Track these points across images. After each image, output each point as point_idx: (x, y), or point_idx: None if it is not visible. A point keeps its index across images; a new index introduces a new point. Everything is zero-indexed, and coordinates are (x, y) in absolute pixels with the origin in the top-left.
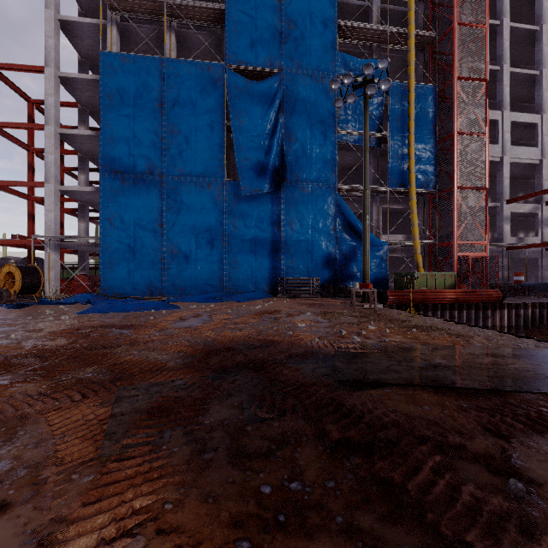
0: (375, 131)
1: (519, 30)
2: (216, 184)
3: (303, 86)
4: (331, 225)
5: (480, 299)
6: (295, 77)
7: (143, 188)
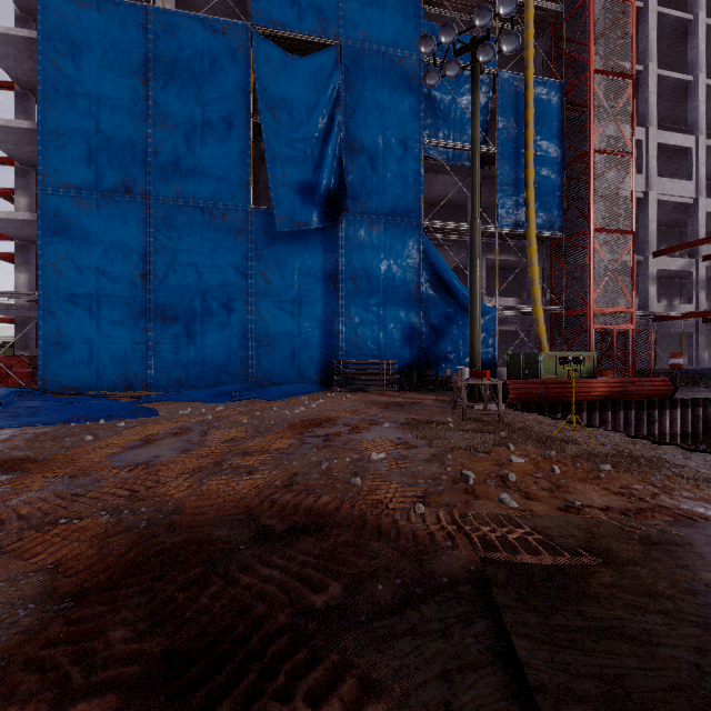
0: None
1: (667, 18)
2: (235, 213)
3: (372, 69)
4: (414, 281)
5: (643, 393)
6: (360, 54)
7: (114, 215)
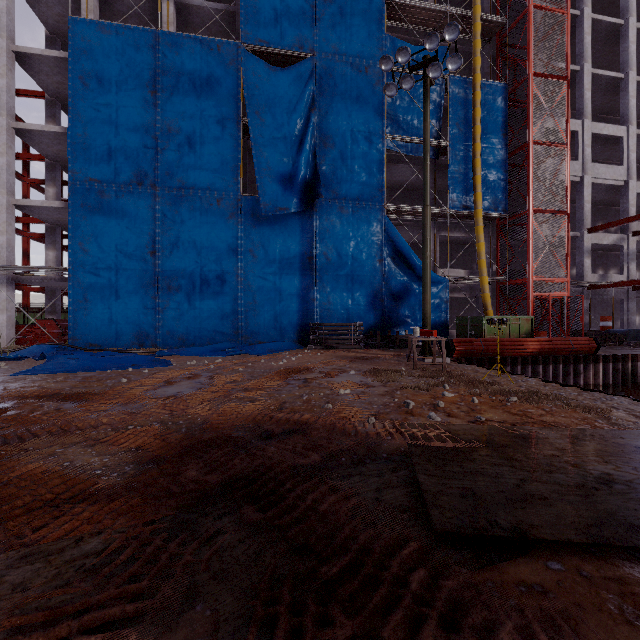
0: (432, 138)
1: (601, 23)
2: (228, 200)
3: (342, 77)
4: (378, 256)
5: (570, 350)
6: (332, 64)
7: (129, 203)
